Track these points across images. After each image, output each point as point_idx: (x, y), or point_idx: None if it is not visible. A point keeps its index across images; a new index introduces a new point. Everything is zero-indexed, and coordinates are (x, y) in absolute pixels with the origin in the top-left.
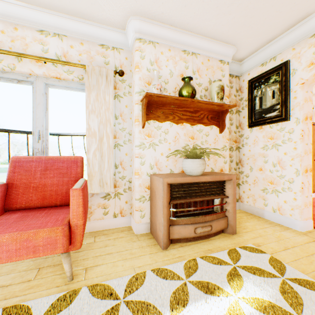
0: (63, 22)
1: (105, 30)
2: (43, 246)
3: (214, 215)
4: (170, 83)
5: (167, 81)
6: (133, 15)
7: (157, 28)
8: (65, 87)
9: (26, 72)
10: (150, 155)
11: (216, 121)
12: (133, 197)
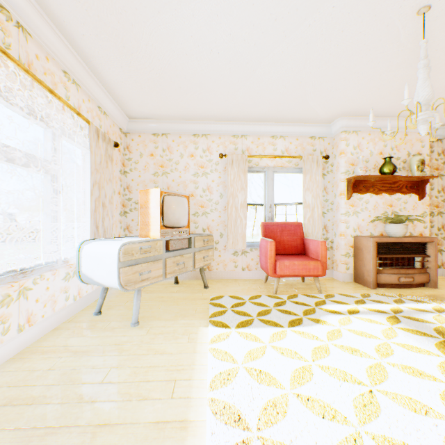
0: (287, 128)
1: (315, 127)
2: (312, 269)
3: (415, 270)
4: (369, 162)
5: (367, 160)
6: (342, 116)
7: (360, 121)
8: (283, 172)
9: (264, 166)
10: (353, 221)
11: (415, 190)
12: (337, 254)
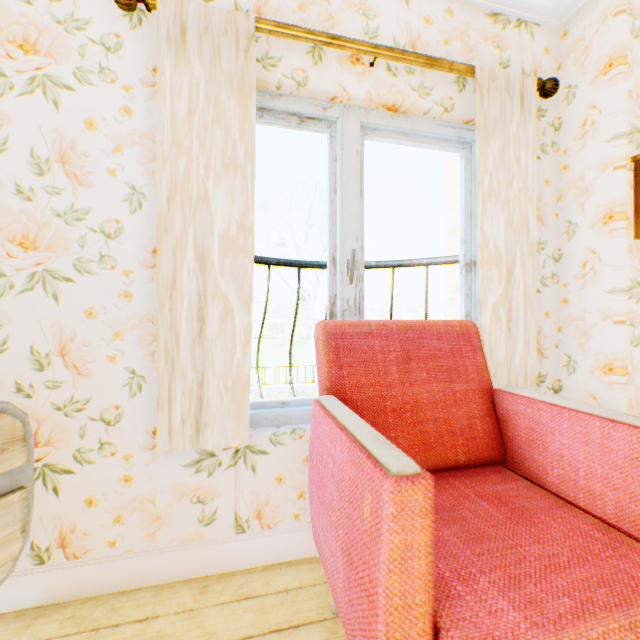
0: None
1: None
2: None
3: None
4: None
5: None
6: None
7: None
8: (399, 134)
9: (329, 91)
10: None
11: None
12: None
